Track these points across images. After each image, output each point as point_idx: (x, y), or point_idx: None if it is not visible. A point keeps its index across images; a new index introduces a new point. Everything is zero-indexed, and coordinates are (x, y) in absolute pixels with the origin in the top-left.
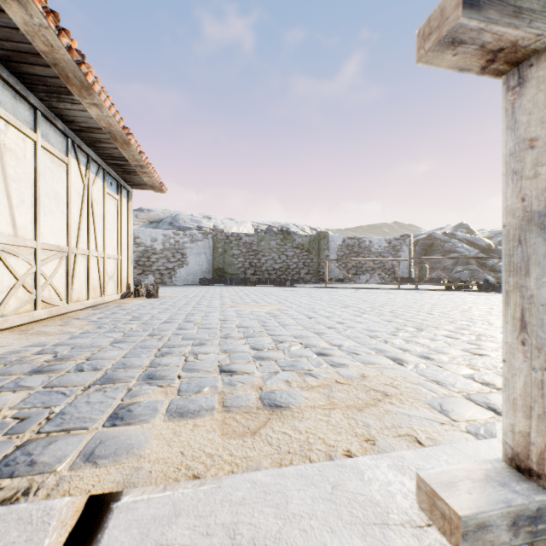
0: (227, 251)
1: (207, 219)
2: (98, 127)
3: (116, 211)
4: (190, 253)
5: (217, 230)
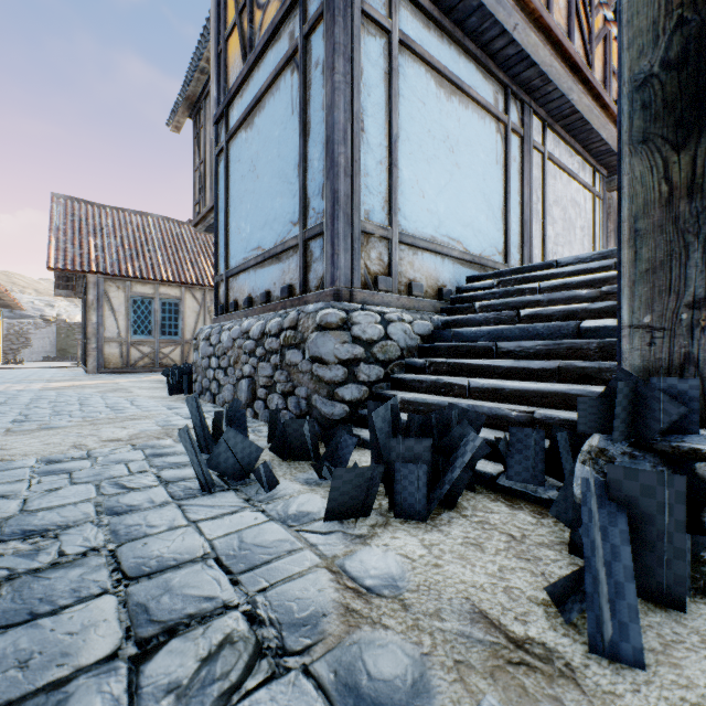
0: (70, 336)
1: (51, 307)
2: (8, 303)
3: (0, 324)
4: (35, 338)
5: (61, 320)
